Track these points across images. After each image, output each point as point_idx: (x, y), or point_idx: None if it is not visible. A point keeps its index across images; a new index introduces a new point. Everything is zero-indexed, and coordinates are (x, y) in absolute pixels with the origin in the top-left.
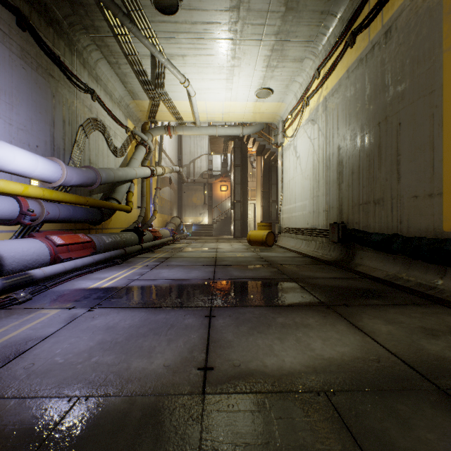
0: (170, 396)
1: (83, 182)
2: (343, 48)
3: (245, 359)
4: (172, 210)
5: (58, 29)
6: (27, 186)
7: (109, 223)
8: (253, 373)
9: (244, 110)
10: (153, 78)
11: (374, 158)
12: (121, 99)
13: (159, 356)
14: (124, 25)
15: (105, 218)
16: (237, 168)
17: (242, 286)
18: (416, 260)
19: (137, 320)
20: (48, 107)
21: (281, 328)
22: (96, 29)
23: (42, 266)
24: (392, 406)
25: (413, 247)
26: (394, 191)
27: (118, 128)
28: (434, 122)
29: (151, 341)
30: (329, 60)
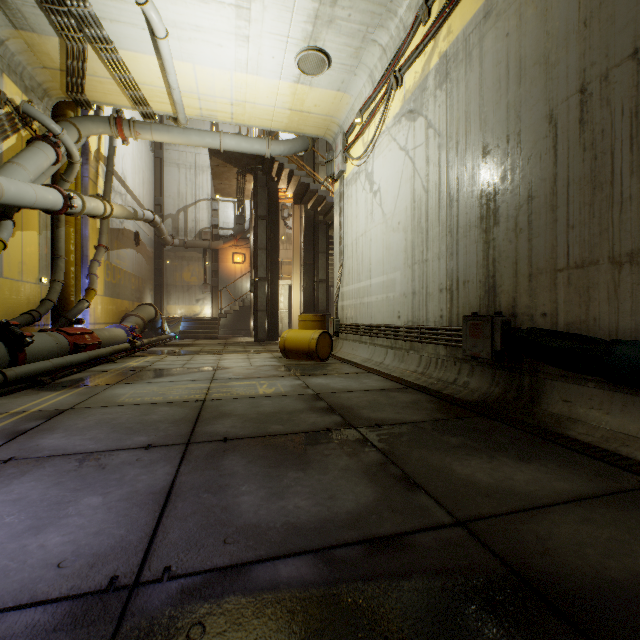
0: None
1: None
2: None
3: None
4: (142, 292)
5: None
6: None
7: None
8: None
9: (275, 100)
10: None
11: (615, 147)
12: None
13: None
14: None
15: None
16: (262, 222)
17: None
18: None
19: None
20: None
21: None
22: None
23: None
24: None
25: None
26: None
27: None
28: None
29: None
30: None
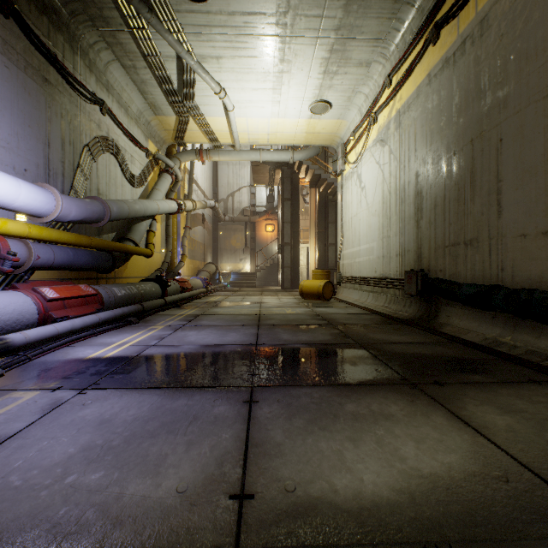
0: None
1: (86, 217)
2: (423, 47)
3: (303, 478)
4: (205, 255)
5: (54, 19)
6: (5, 220)
7: (124, 271)
8: (316, 504)
9: (296, 129)
10: (180, 87)
11: (465, 186)
12: (140, 114)
13: (171, 473)
14: (141, 14)
15: (117, 264)
16: (286, 203)
17: (294, 355)
18: (525, 319)
19: (146, 408)
20: (42, 120)
21: (353, 422)
22: (106, 20)
23: (27, 327)
24: None
25: (521, 302)
26: (493, 228)
27: (136, 151)
28: None
29: (162, 445)
30: (404, 64)
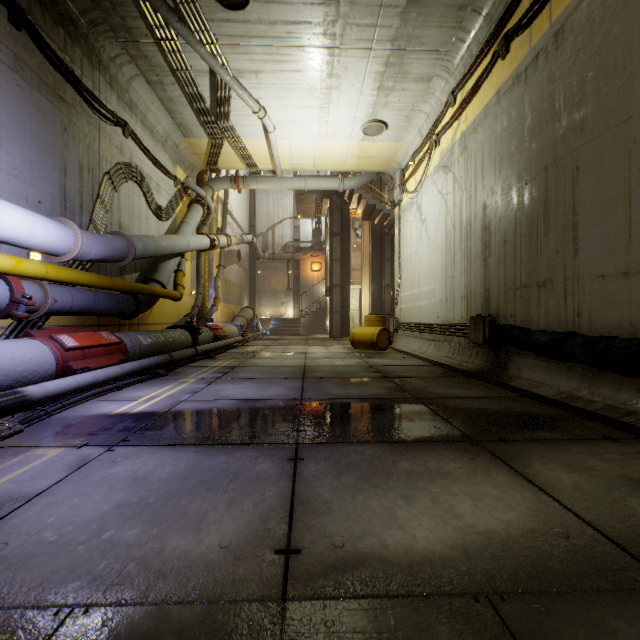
0: (227, 604)
1: (108, 255)
2: (491, 60)
3: (352, 534)
4: (241, 298)
5: (71, 30)
6: (20, 260)
7: (149, 317)
8: (365, 559)
9: (346, 153)
10: (213, 105)
11: (538, 220)
12: (167, 136)
13: (213, 530)
14: (169, 24)
15: (142, 308)
16: (336, 238)
17: (343, 410)
18: (604, 371)
19: (182, 466)
20: (57, 145)
21: (407, 479)
22: (129, 31)
23: (44, 379)
24: (602, 622)
25: (599, 352)
26: (568, 268)
27: (163, 178)
28: (631, 164)
29: (202, 502)
30: (470, 79)
